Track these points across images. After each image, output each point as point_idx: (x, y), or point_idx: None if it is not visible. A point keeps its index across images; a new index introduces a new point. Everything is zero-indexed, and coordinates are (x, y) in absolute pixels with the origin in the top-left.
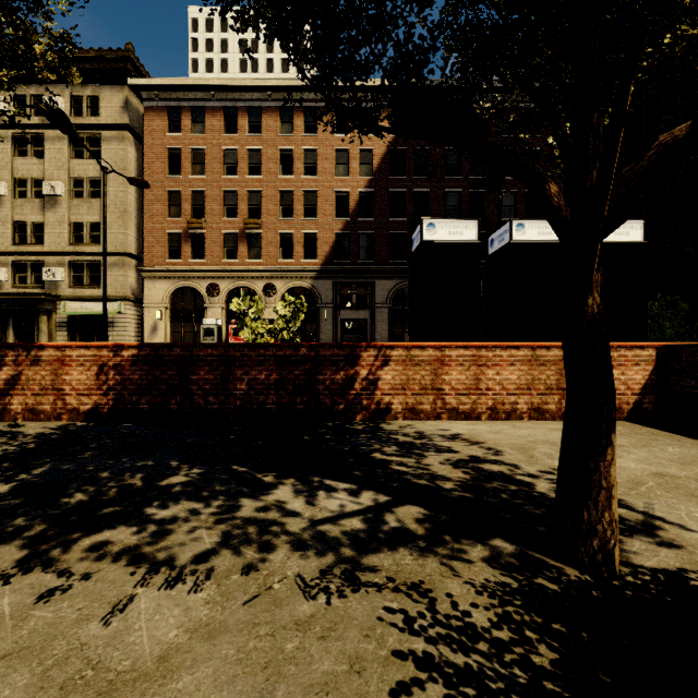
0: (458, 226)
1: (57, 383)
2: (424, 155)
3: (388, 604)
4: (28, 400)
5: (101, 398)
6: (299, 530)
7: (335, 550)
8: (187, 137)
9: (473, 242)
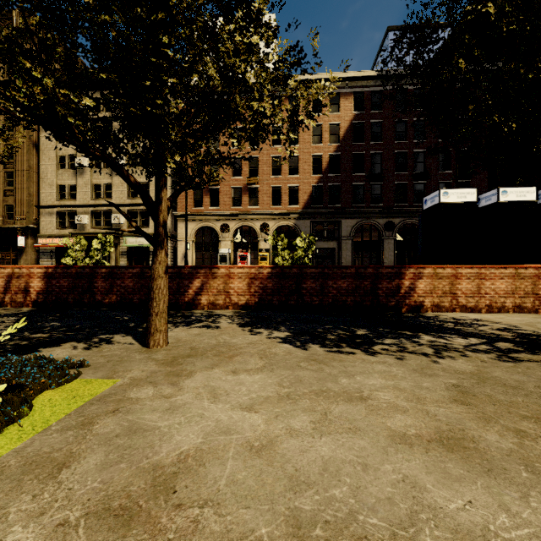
0: (463, 192)
1: (226, 288)
2: (378, 126)
3: (540, 364)
4: (210, 298)
5: (251, 297)
6: (462, 348)
7: (491, 353)
8: None
9: (473, 202)
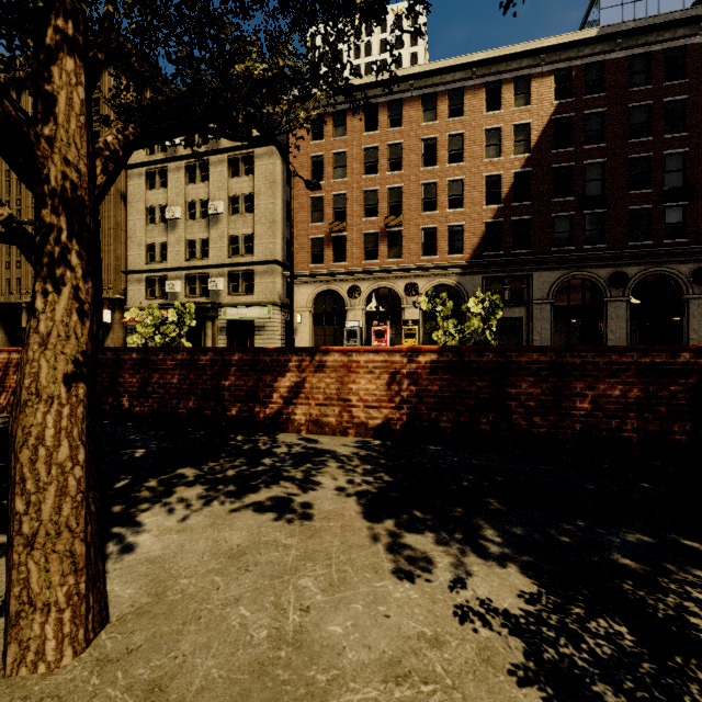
0: None
1: (342, 392)
2: (598, 119)
3: None
4: (312, 411)
5: (393, 412)
6: None
7: None
8: (328, 143)
9: None
